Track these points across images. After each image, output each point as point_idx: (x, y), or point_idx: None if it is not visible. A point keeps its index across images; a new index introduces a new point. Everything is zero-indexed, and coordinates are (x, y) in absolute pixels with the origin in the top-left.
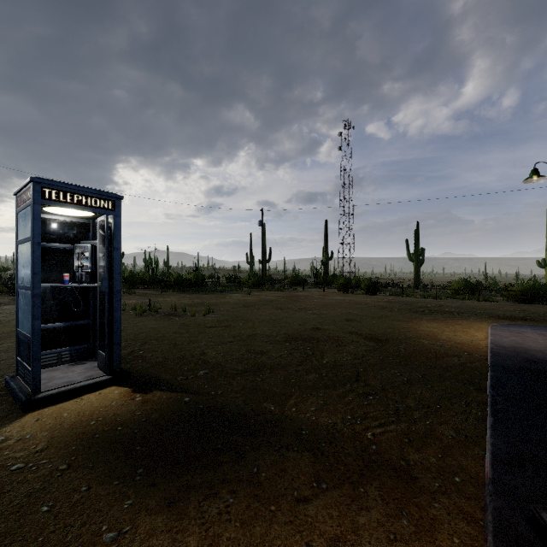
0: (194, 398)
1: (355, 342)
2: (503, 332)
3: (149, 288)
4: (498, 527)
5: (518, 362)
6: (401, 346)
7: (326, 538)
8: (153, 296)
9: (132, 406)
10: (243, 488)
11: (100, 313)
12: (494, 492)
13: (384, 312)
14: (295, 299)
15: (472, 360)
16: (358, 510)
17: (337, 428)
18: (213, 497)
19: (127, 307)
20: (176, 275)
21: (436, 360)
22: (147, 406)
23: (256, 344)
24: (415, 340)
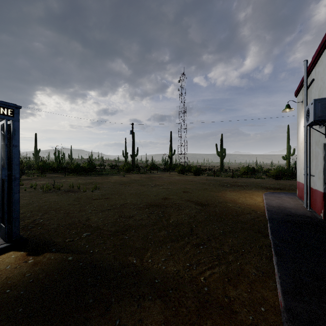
0: (76, 257)
1: (189, 206)
2: (271, 197)
3: (56, 173)
4: None
5: (282, 216)
6: (216, 208)
7: None
8: (58, 178)
9: (24, 268)
10: None
11: (2, 195)
12: (288, 319)
13: (205, 186)
14: (152, 179)
15: (257, 216)
16: None
17: (180, 275)
18: None
19: (38, 186)
20: (75, 164)
21: (237, 217)
22: (36, 267)
23: (126, 210)
24: (224, 204)
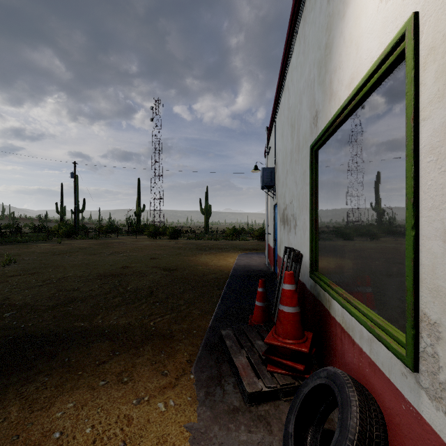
0: (1, 333)
1: (155, 273)
2: (243, 257)
3: None
4: (206, 343)
5: (243, 272)
6: (185, 272)
7: (115, 374)
8: None
9: None
10: (56, 371)
11: None
12: (209, 331)
13: (179, 251)
14: (109, 245)
15: (222, 274)
16: (137, 358)
17: (131, 324)
18: (30, 383)
19: None
20: None
21: (203, 277)
22: None
23: (68, 284)
24: (195, 267)
